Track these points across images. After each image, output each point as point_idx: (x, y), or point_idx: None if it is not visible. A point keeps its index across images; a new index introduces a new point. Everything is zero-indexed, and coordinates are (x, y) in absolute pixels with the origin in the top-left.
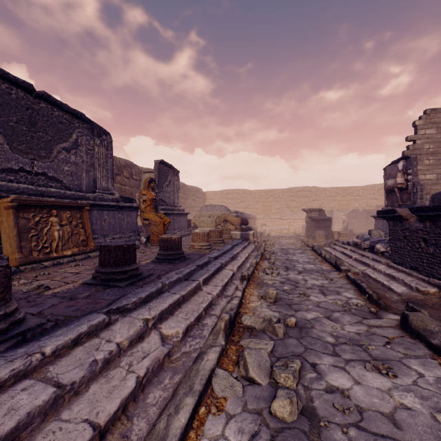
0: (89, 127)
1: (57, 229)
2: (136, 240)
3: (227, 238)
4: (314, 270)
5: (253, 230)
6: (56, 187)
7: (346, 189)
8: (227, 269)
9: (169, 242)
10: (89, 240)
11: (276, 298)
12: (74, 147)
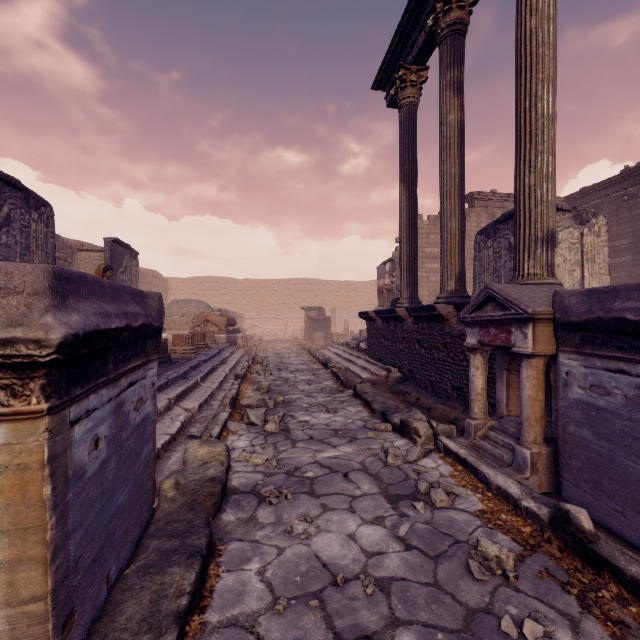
0: (24, 197)
1: None
2: None
3: (210, 343)
4: (306, 369)
5: (242, 332)
6: None
7: (351, 283)
8: (220, 371)
9: None
10: None
11: (269, 388)
12: (5, 223)
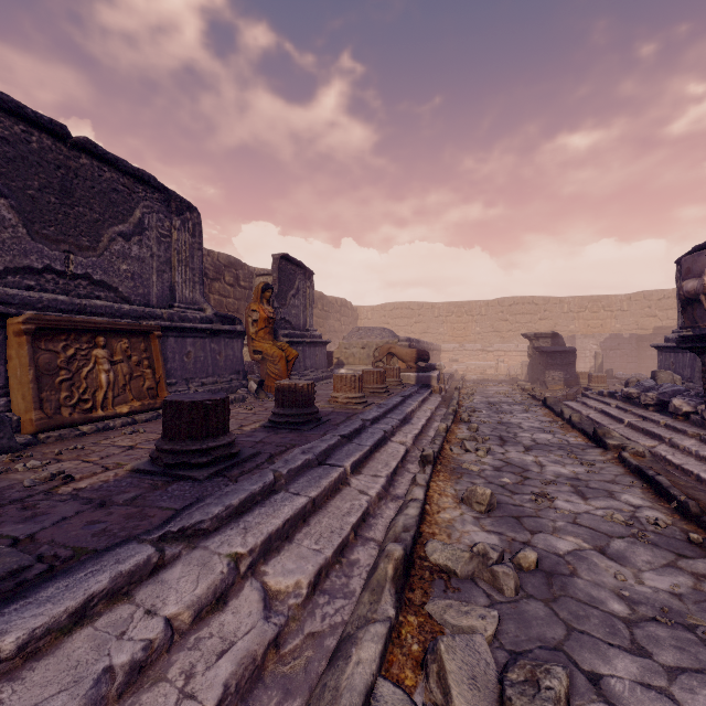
0: (164, 199)
1: (105, 368)
2: (240, 387)
3: (393, 384)
4: (554, 445)
5: (437, 370)
6: (108, 299)
7: (599, 299)
8: (395, 442)
9: (293, 392)
10: (160, 387)
11: (491, 503)
12: (137, 231)
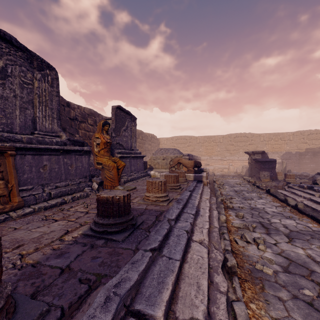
0: (26, 57)
1: None
2: (86, 187)
3: (181, 181)
4: (304, 232)
5: (204, 172)
6: None
7: (278, 134)
8: (196, 242)
9: (110, 204)
10: (12, 194)
11: None
12: None
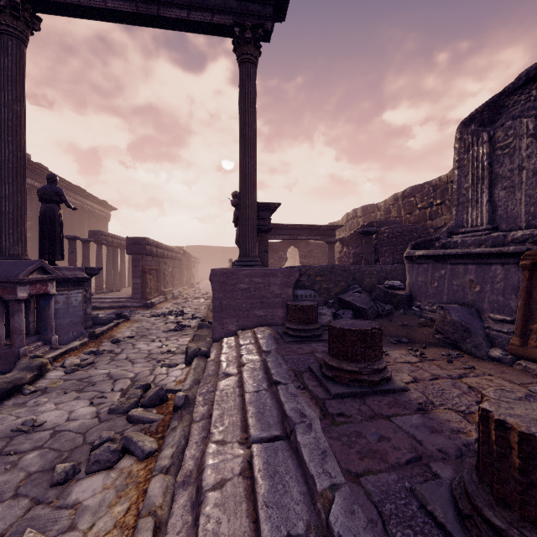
0: None
1: None
2: None
3: None
4: None
5: None
6: None
7: None
8: None
9: None
10: None
11: None
12: None
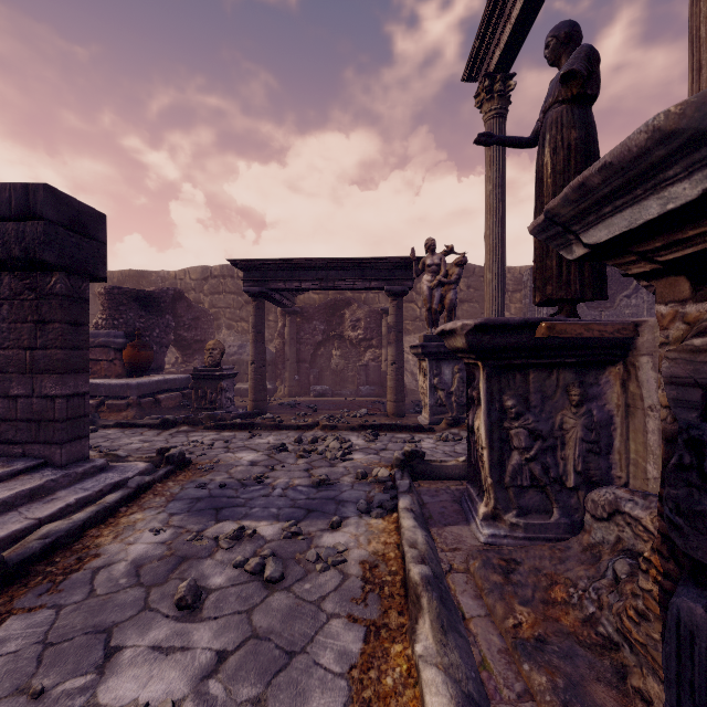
0: None
1: None
2: None
3: None
4: None
5: None
6: None
7: None
8: None
9: None
10: None
11: None
12: (634, 292)
